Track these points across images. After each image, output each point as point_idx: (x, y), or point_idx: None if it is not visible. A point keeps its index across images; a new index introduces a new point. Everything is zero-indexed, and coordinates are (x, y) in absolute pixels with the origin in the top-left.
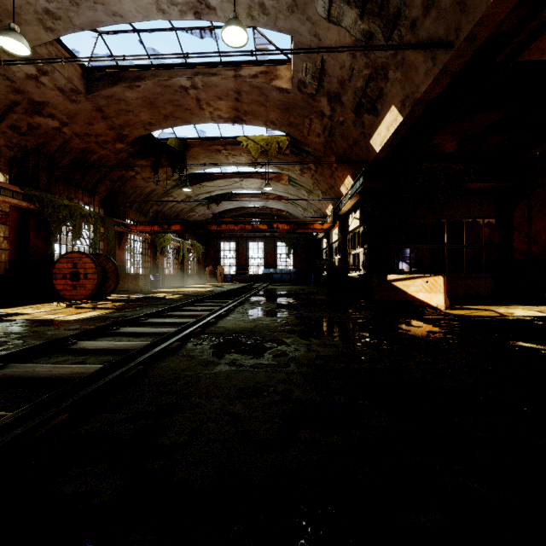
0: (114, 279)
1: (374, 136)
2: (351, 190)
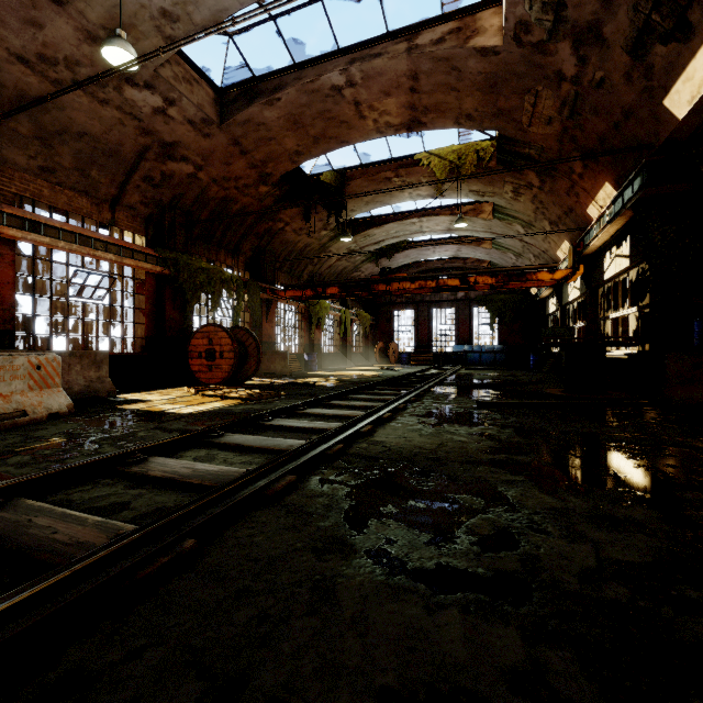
0: (255, 358)
1: (676, 86)
2: (612, 207)
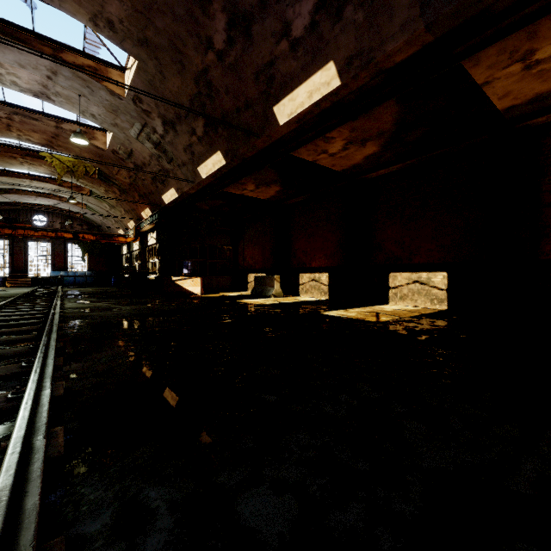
0: None
1: (164, 195)
2: (150, 219)
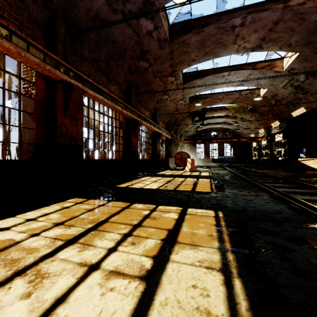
0: None
1: (293, 112)
2: (278, 126)
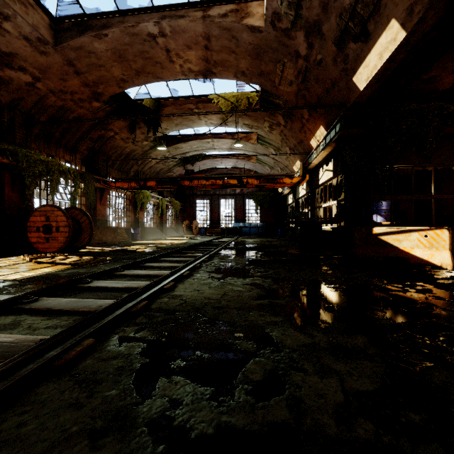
0: (88, 232)
1: (360, 69)
2: (324, 141)
